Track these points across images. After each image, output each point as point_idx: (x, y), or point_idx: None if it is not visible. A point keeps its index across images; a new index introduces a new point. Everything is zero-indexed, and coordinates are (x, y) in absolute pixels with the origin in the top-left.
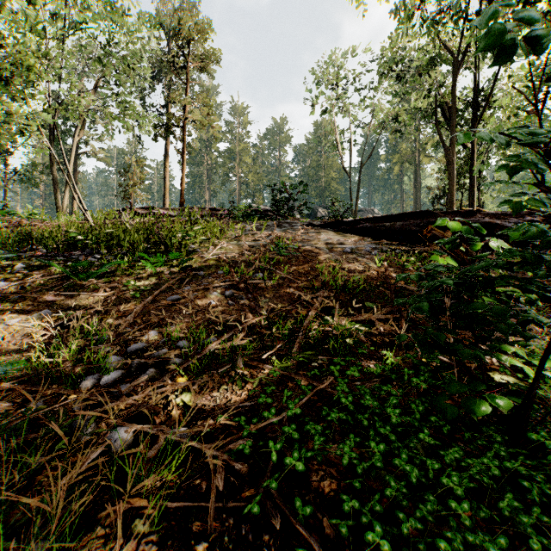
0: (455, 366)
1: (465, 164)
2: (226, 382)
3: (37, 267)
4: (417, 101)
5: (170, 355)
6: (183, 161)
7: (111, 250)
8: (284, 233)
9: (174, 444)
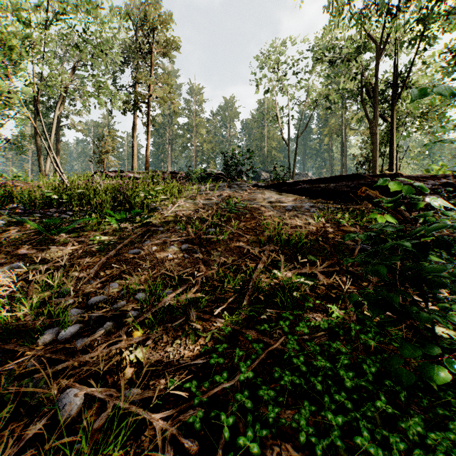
0: (396, 318)
1: (385, 135)
2: (180, 336)
3: (15, 223)
4: (345, 82)
5: (127, 307)
6: (148, 132)
7: (82, 207)
8: (234, 193)
9: (123, 409)
